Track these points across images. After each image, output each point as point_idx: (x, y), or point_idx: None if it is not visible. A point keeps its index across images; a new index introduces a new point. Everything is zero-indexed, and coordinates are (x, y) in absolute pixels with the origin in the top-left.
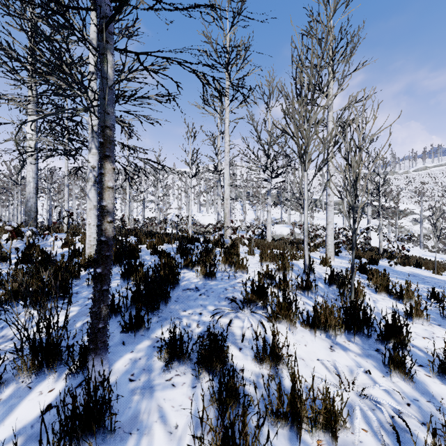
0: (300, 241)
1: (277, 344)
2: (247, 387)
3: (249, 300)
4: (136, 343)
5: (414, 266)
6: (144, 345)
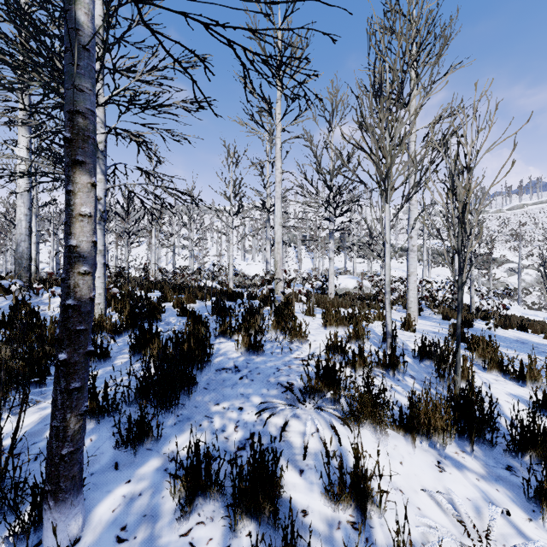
0: (370, 296)
1: (361, 472)
2: (315, 546)
3: (312, 388)
4: (137, 464)
5: (517, 329)
6: (150, 467)
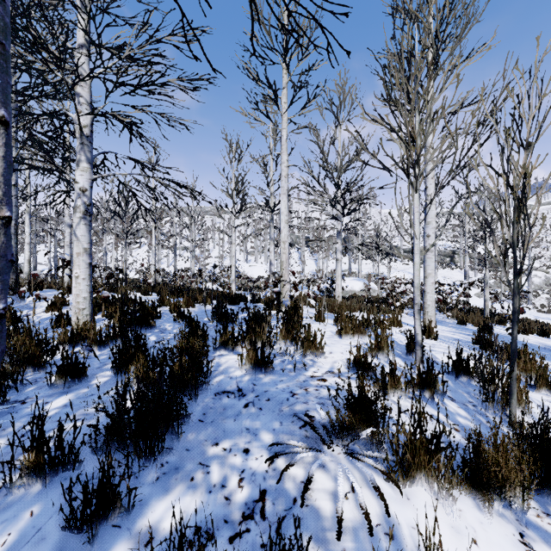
0: (378, 299)
1: None
2: None
3: (340, 425)
4: None
5: (538, 334)
6: None
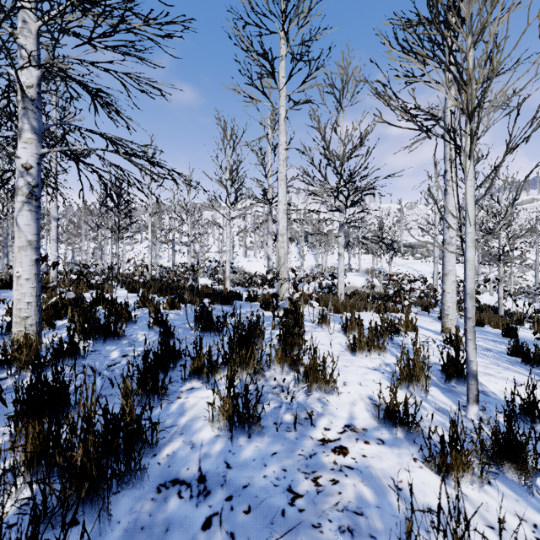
0: (382, 296)
1: None
2: None
3: None
4: None
5: None
6: None
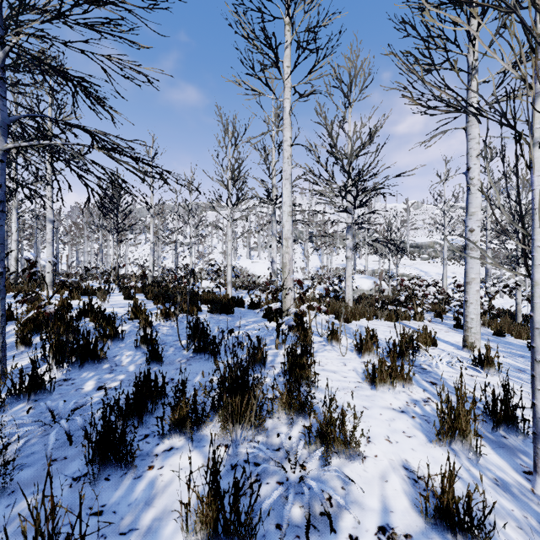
0: (390, 300)
1: None
2: None
3: None
4: None
5: None
6: None
